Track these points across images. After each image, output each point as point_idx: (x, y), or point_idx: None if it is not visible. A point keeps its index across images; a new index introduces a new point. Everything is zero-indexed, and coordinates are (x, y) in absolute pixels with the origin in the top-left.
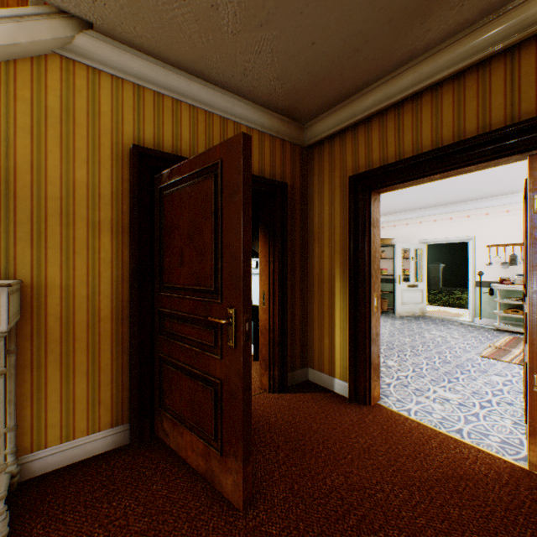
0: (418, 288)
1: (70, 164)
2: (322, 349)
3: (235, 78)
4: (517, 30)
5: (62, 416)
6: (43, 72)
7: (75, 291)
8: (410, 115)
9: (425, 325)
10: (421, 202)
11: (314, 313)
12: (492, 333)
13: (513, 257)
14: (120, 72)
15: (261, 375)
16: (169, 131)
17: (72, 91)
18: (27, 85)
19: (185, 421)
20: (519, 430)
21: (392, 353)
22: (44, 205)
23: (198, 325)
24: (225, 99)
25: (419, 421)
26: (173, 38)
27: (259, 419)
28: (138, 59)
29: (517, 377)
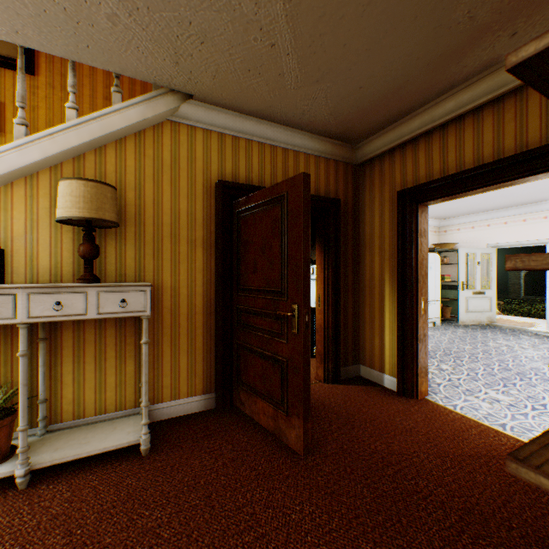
0: (485, 295)
1: (177, 198)
2: (373, 348)
3: (295, 117)
4: None
5: (172, 381)
6: (160, 135)
7: (179, 291)
8: (454, 135)
9: (492, 334)
10: (488, 204)
11: (365, 315)
12: None
13: None
14: (209, 126)
15: (316, 368)
16: (243, 165)
17: (178, 145)
18: (151, 146)
19: (258, 392)
20: None
21: (447, 358)
22: (161, 229)
23: (268, 318)
24: (286, 133)
25: (463, 414)
26: (248, 97)
27: (315, 401)
28: (222, 114)
29: None
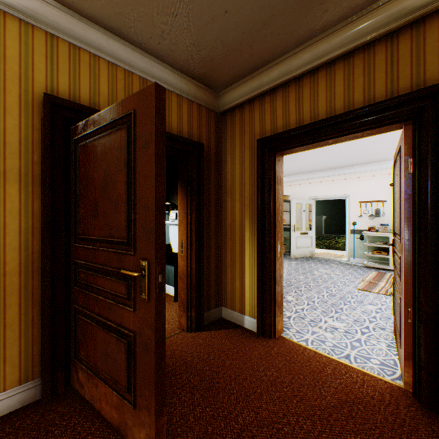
0: (308, 235)
1: None
2: (234, 290)
3: (153, 40)
4: (397, 18)
5: None
6: None
7: None
8: (309, 88)
9: (314, 264)
10: (311, 167)
11: (227, 259)
12: (363, 269)
13: (377, 210)
14: (30, 17)
15: (180, 316)
16: (86, 84)
17: None
18: None
19: (100, 373)
20: (392, 352)
21: (290, 289)
22: None
23: (112, 277)
24: (144, 60)
25: (315, 350)
26: None
27: (177, 359)
28: (51, 7)
29: (385, 306)
